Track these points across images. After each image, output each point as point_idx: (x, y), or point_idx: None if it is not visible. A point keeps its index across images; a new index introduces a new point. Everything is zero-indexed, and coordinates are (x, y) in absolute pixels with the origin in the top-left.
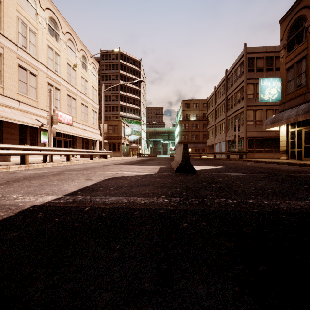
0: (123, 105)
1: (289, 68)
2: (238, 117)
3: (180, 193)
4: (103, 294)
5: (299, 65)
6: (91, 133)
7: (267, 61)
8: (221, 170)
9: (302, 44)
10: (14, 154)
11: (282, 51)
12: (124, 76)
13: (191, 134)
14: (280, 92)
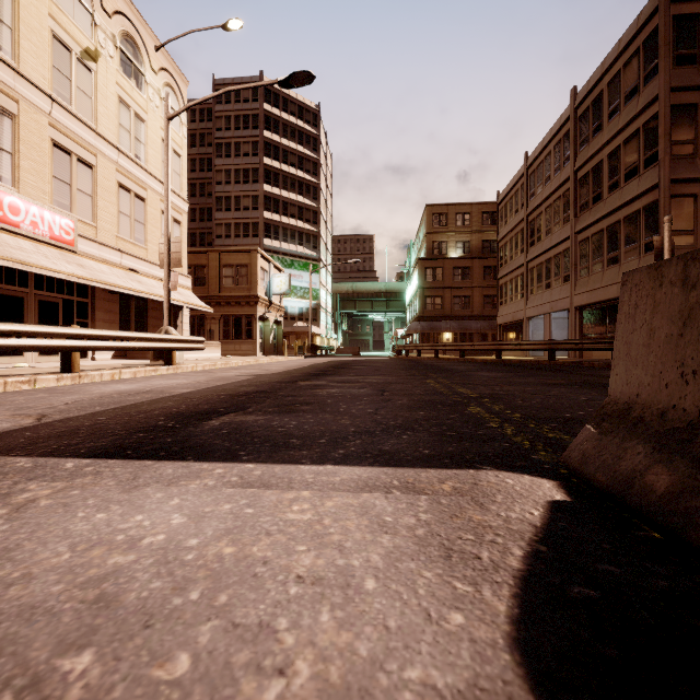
0: (271, 222)
1: None
2: (626, 226)
3: None
4: None
5: None
6: (156, 282)
7: None
8: None
9: None
10: None
11: None
12: (275, 147)
13: (450, 296)
14: None
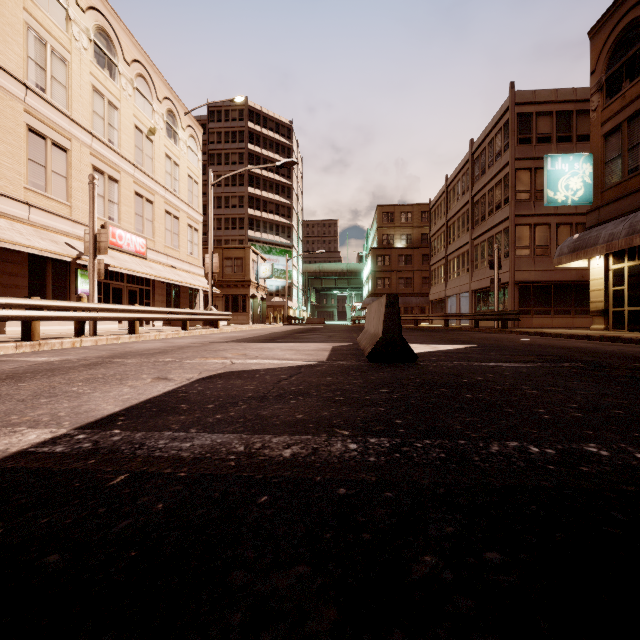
0: (254, 217)
1: (611, 133)
2: (496, 240)
3: (388, 420)
4: None
5: (633, 125)
6: (186, 274)
7: (559, 121)
8: (471, 354)
9: (639, 81)
10: (5, 318)
11: (595, 97)
12: (257, 156)
13: (396, 277)
14: (589, 184)
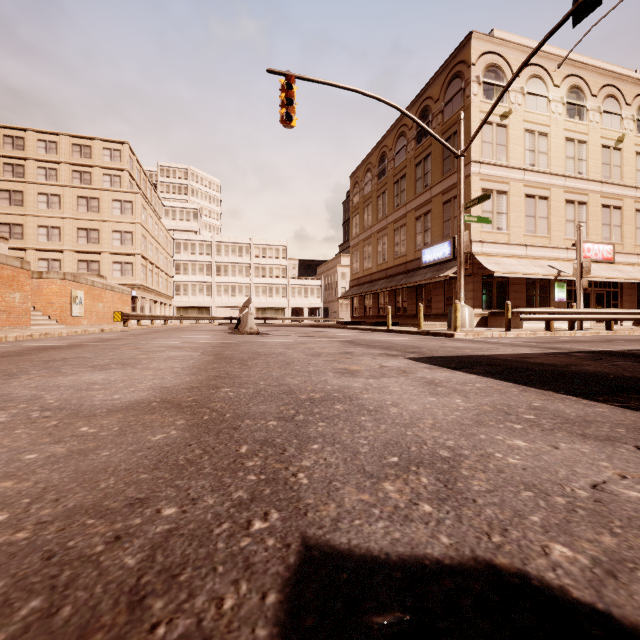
0: None
1: None
2: None
3: None
4: None
5: None
6: None
7: None
8: None
9: None
10: (539, 319)
11: None
12: None
13: None
14: None
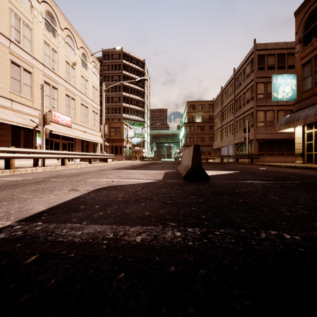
0: (126, 107)
1: (306, 64)
2: (247, 118)
3: (197, 215)
4: None
5: None
6: (91, 135)
7: (278, 59)
8: (237, 176)
9: None
10: None
11: (297, 45)
12: (127, 77)
13: (196, 137)
14: (295, 90)
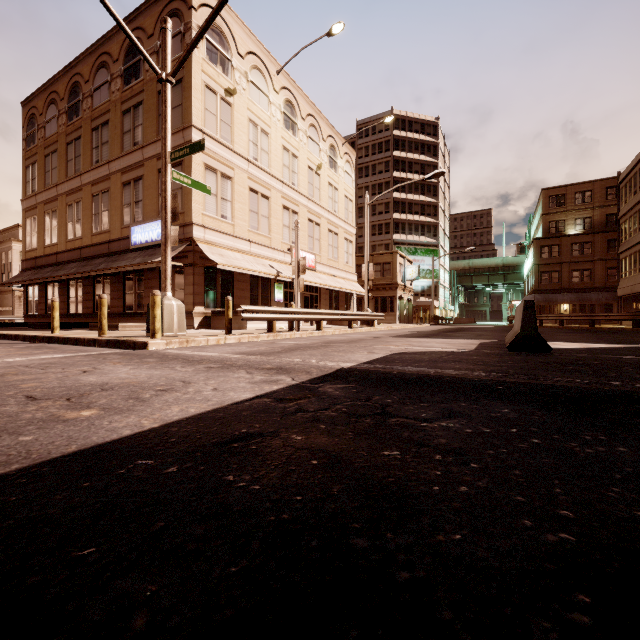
0: (399, 221)
1: None
2: None
3: (506, 370)
4: (435, 398)
5: None
6: (343, 281)
7: None
8: (619, 351)
9: None
10: (263, 319)
11: None
12: (402, 161)
13: (567, 270)
14: None
